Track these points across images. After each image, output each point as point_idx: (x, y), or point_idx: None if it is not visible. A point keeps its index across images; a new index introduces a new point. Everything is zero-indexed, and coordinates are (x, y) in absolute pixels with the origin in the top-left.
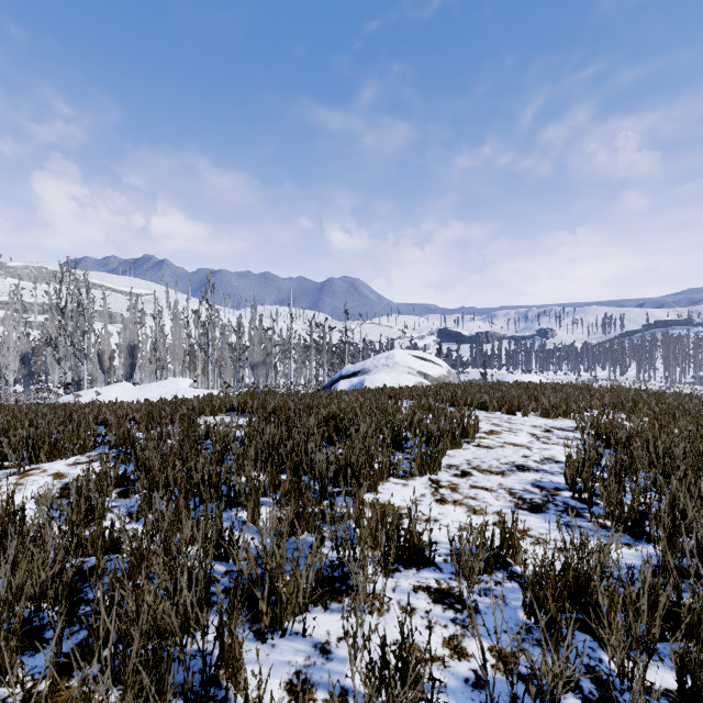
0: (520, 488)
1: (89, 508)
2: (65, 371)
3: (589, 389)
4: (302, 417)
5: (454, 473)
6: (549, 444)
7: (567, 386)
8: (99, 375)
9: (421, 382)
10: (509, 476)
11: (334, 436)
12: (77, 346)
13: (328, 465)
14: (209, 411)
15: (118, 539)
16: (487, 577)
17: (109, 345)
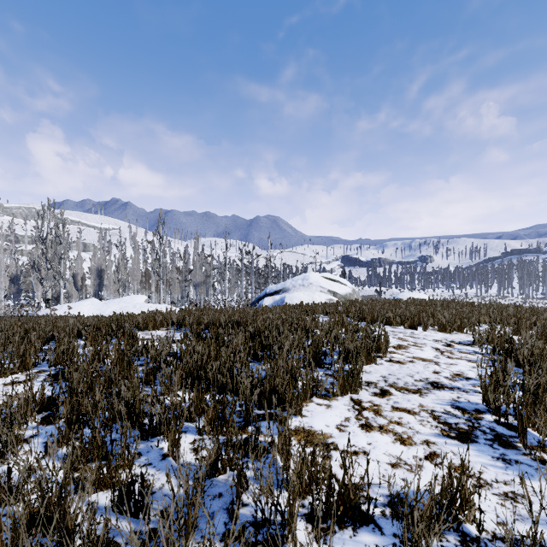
0: (441, 410)
1: (1, 441)
2: (46, 289)
3: (472, 305)
4: (231, 334)
5: (373, 392)
6: (454, 358)
7: (452, 302)
8: (74, 292)
9: (331, 299)
10: (426, 395)
11: (259, 354)
12: (55, 269)
13: (253, 389)
14: (151, 326)
15: (15, 489)
16: (436, 542)
17: (81, 268)
